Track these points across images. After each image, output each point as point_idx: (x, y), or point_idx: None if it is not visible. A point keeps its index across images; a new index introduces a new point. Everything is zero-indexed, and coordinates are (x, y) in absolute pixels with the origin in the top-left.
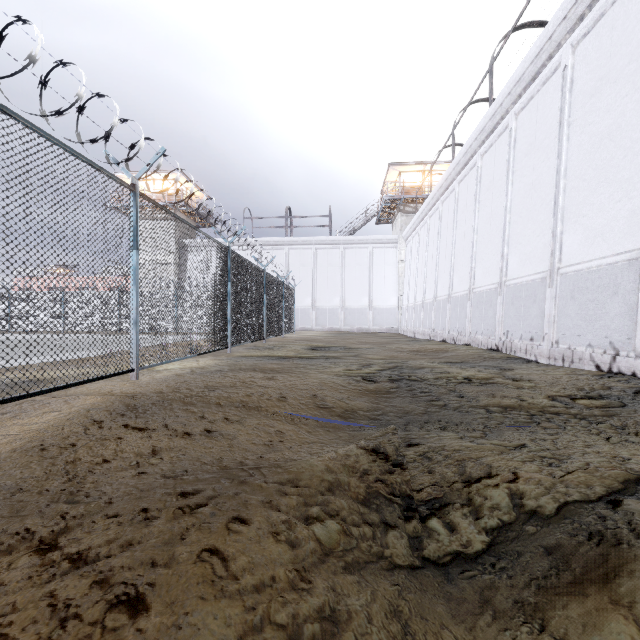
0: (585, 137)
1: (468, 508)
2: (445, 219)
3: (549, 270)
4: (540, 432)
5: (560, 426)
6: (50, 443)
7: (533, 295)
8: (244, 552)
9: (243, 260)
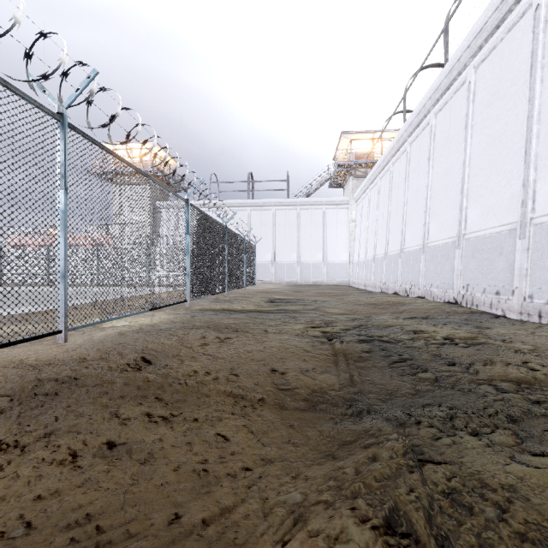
0: None
1: None
2: (396, 179)
3: (519, 221)
4: None
5: None
6: None
7: (499, 247)
8: None
9: (203, 214)
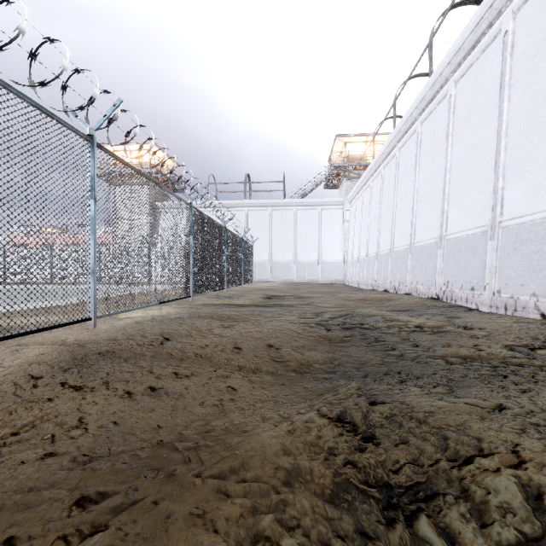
0: (527, 96)
1: (465, 504)
2: (387, 182)
3: (490, 224)
4: (510, 387)
5: (529, 380)
6: None
7: (474, 248)
8: None
9: (205, 217)
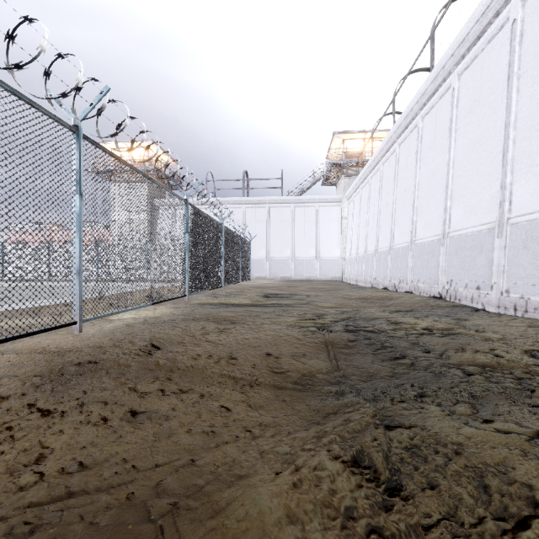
0: (538, 87)
1: None
2: (386, 178)
3: (498, 220)
4: None
5: None
6: None
7: (479, 245)
8: None
9: (201, 213)
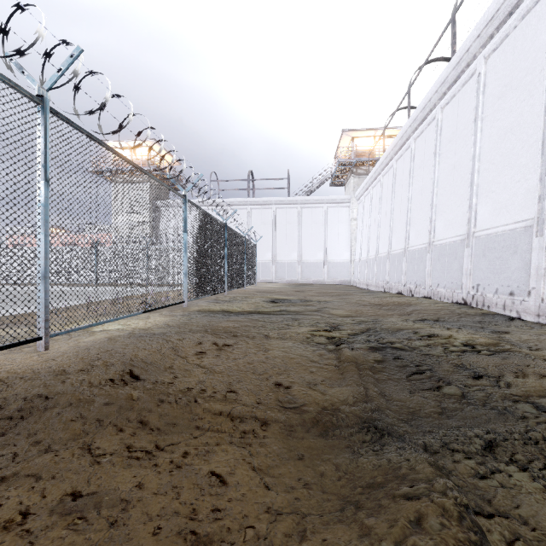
0: None
1: None
2: (400, 176)
3: (536, 217)
4: None
5: None
6: None
7: (513, 246)
8: None
9: (202, 212)
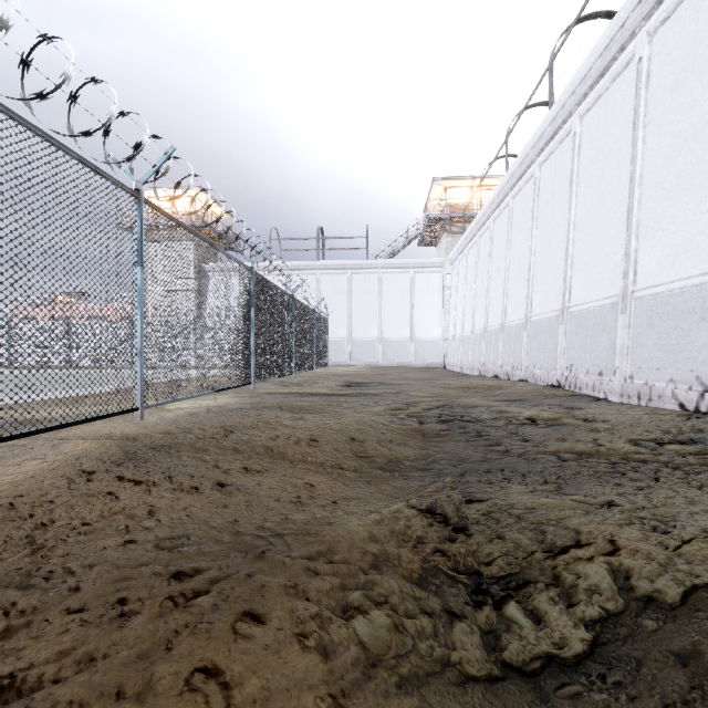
0: (665, 139)
1: (555, 589)
2: (497, 239)
3: (621, 294)
4: (627, 485)
5: (650, 477)
6: (22, 500)
7: (602, 323)
8: (256, 671)
9: (269, 284)
